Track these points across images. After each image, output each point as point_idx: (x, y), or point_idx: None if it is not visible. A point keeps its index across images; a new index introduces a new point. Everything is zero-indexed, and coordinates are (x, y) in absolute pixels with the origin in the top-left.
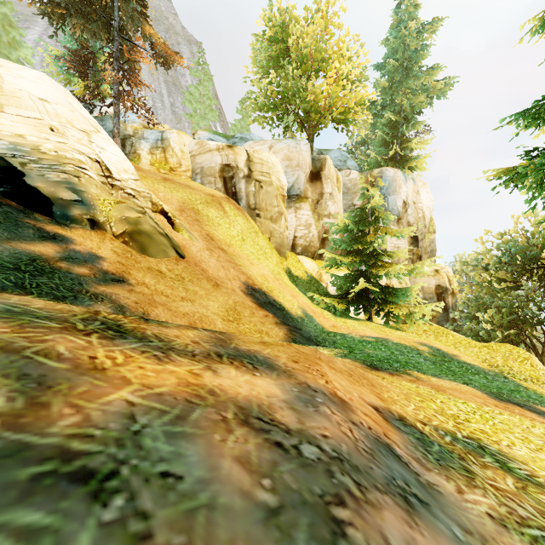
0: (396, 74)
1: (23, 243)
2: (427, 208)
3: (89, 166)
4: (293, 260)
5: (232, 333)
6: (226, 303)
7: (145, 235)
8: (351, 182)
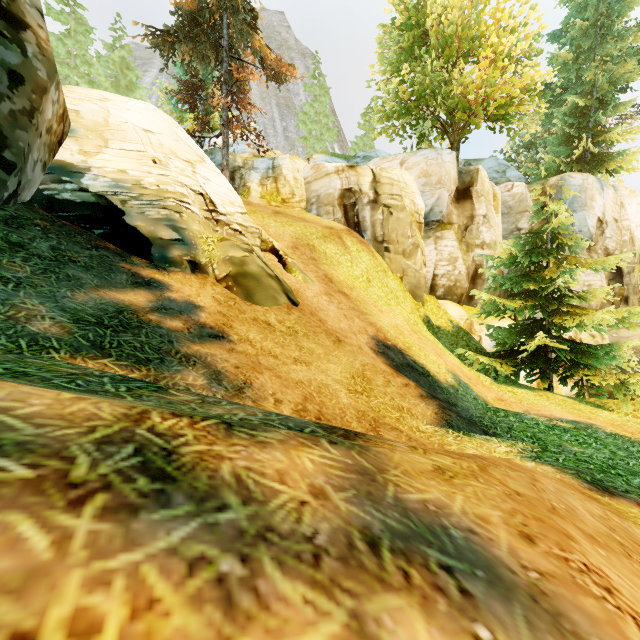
0: (585, 39)
1: (112, 292)
2: (638, 226)
3: (192, 200)
4: (432, 305)
5: (361, 412)
6: (352, 366)
7: (251, 278)
8: (514, 199)
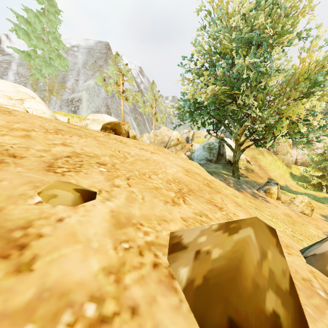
0: None
1: None
2: None
3: None
4: (294, 168)
5: None
6: (263, 181)
7: (247, 169)
8: None
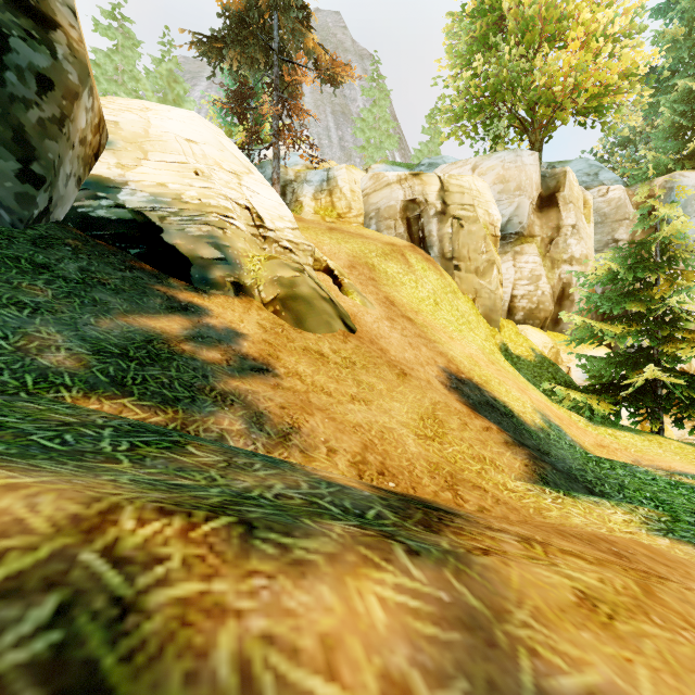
0: None
1: (143, 318)
2: None
3: (237, 214)
4: (510, 331)
5: (434, 464)
6: (420, 405)
7: (302, 301)
8: (609, 205)
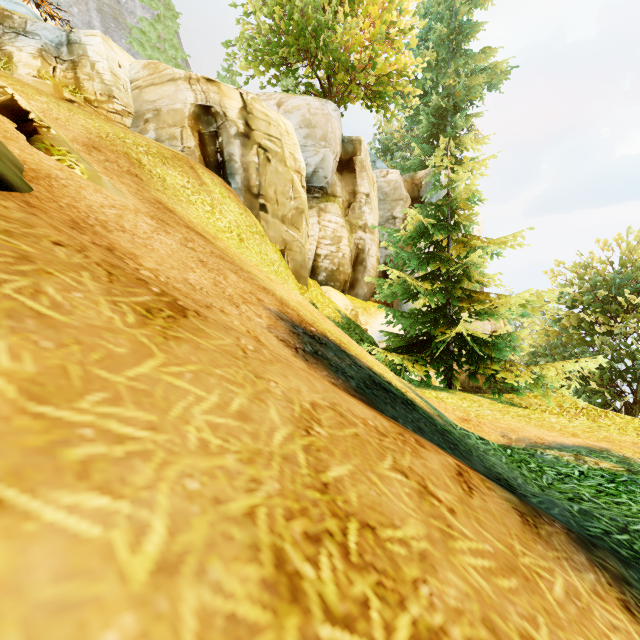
0: (442, 48)
1: None
2: (478, 231)
3: None
4: (317, 291)
5: None
6: (253, 449)
7: None
8: (389, 185)
